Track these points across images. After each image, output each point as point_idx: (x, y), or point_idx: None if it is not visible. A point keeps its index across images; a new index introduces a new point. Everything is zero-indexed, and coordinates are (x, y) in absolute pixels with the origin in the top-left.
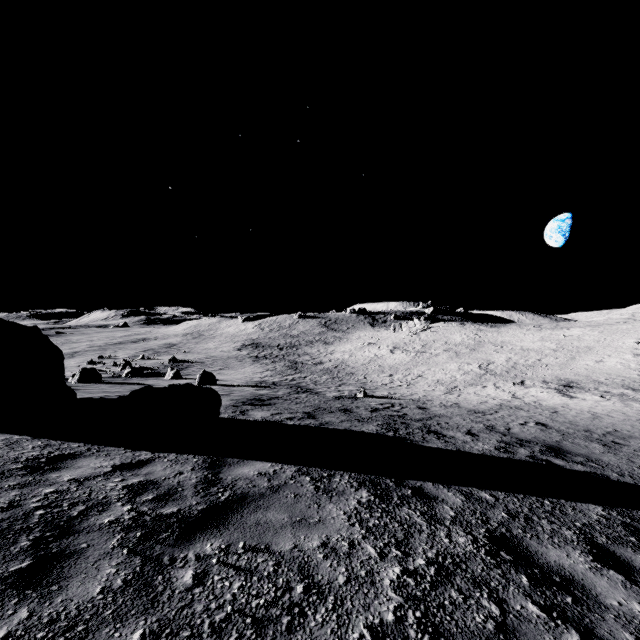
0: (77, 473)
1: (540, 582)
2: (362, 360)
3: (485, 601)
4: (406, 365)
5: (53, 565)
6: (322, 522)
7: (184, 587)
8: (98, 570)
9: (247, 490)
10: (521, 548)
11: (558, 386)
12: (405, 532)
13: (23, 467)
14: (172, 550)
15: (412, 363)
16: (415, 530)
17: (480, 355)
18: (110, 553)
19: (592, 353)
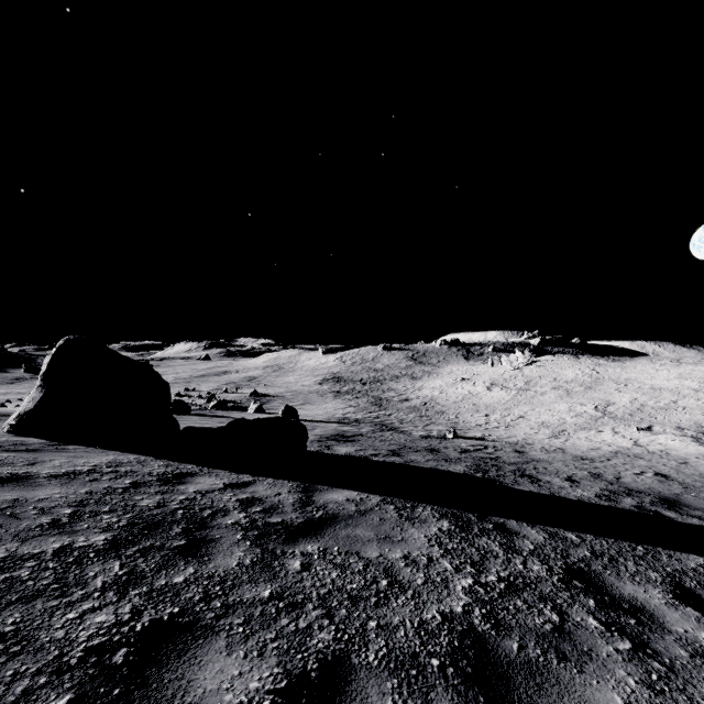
0: (198, 487)
1: (607, 606)
2: (454, 398)
3: (547, 611)
4: (505, 404)
5: (201, 545)
6: (404, 541)
7: (295, 570)
8: (232, 552)
9: (337, 511)
10: (596, 580)
11: (696, 434)
12: (481, 556)
13: (157, 480)
14: (282, 547)
15: (512, 402)
16: (491, 556)
17: (597, 394)
18: (237, 543)
19: None
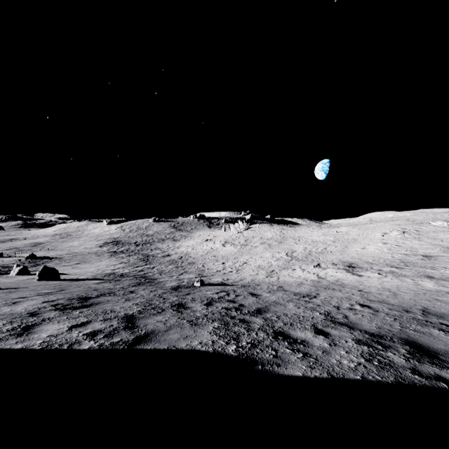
0: None
1: None
2: (201, 252)
3: None
4: (234, 255)
5: None
6: None
7: None
8: None
9: None
10: None
11: (345, 267)
12: None
13: None
14: None
15: (239, 253)
16: None
17: (286, 246)
18: None
19: (357, 243)
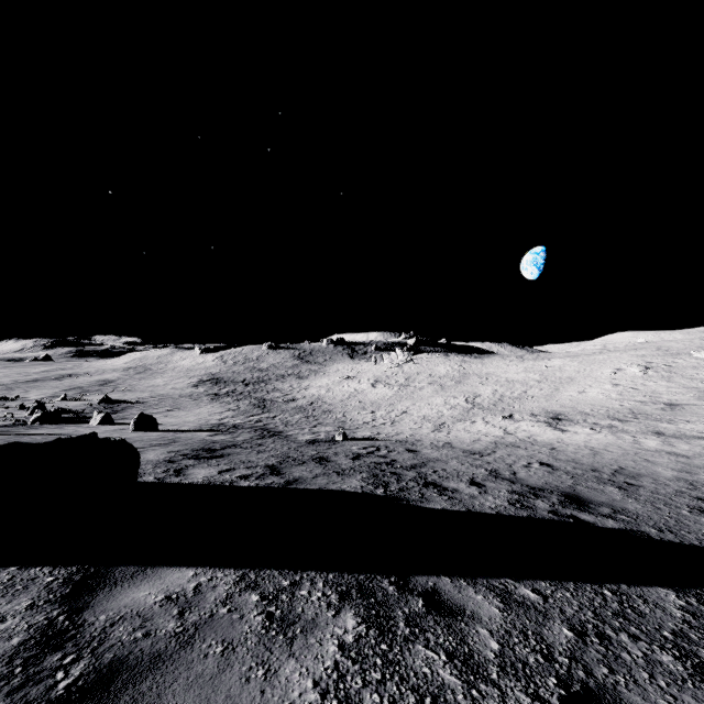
0: None
1: None
2: (341, 396)
3: None
4: (389, 400)
5: None
6: None
7: None
8: None
9: (127, 650)
10: None
11: (547, 419)
12: None
13: None
14: None
15: (396, 398)
16: None
17: (466, 388)
18: None
19: (574, 384)
